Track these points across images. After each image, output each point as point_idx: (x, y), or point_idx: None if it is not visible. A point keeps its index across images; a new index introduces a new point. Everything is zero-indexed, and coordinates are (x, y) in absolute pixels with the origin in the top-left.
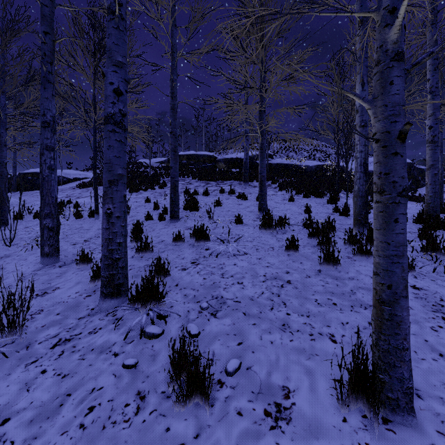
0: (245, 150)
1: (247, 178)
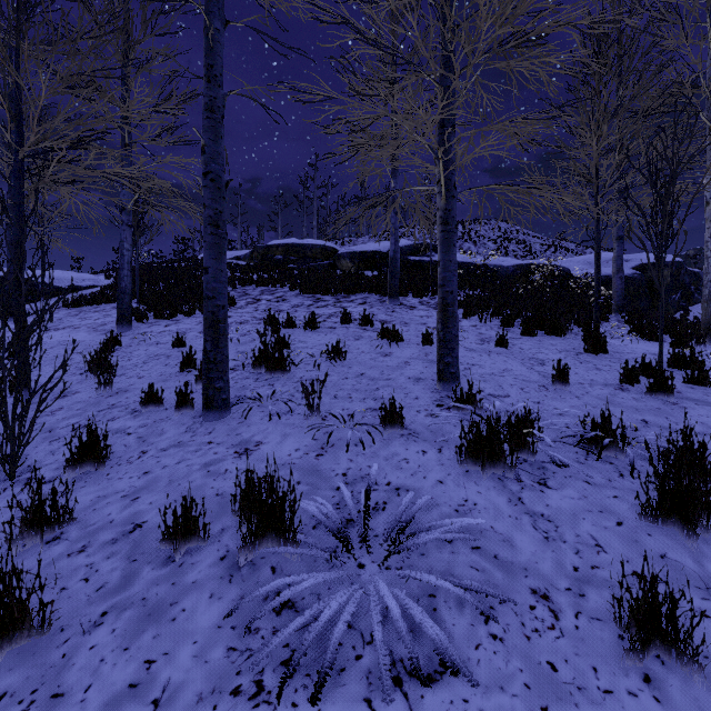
0: (393, 234)
1: (396, 290)
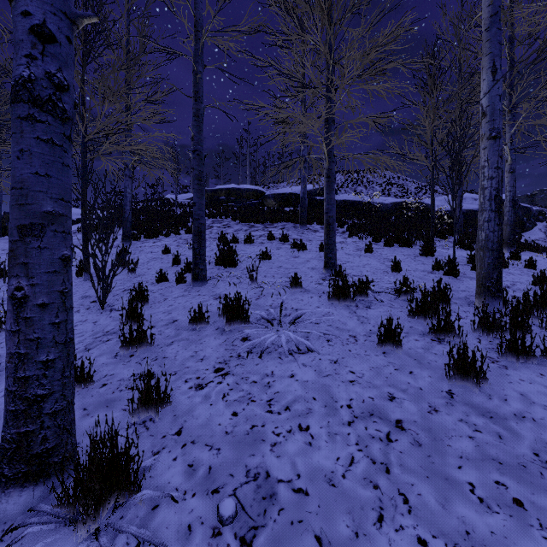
0: (303, 182)
1: (304, 219)
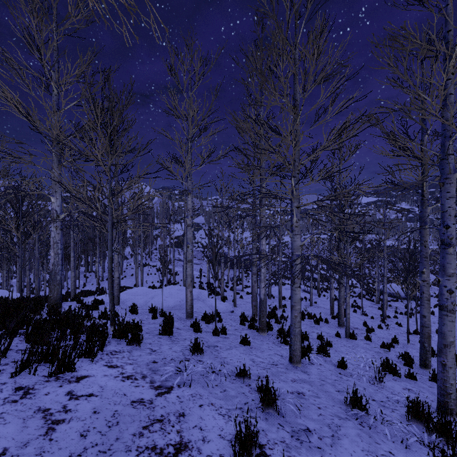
0: None
1: None
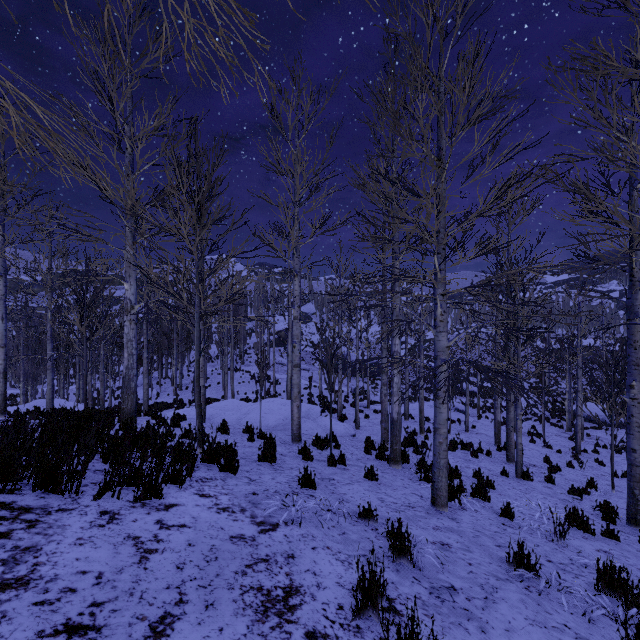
0: None
1: None
